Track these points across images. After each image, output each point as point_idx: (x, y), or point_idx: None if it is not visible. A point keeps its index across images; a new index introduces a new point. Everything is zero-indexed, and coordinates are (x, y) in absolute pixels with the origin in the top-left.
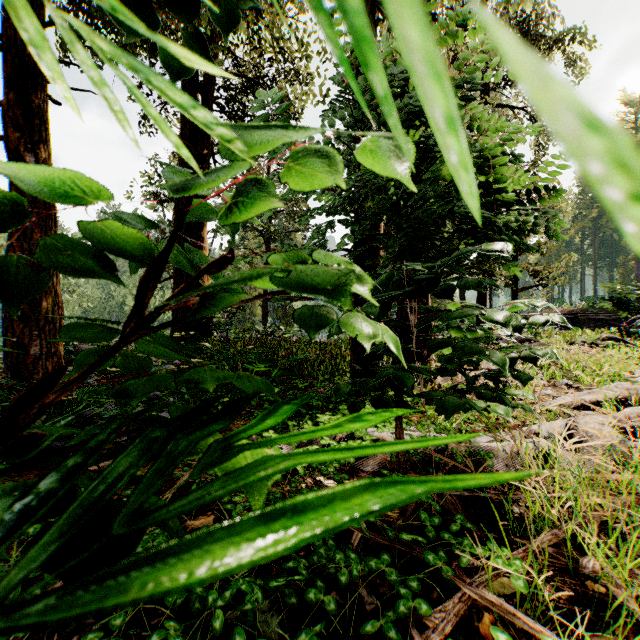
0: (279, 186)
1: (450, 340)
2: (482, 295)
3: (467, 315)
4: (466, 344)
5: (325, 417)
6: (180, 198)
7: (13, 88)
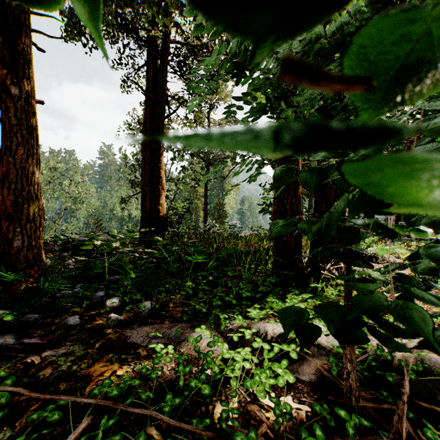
0: (215, 126)
1: None
2: None
3: None
4: None
5: (255, 311)
6: (145, 134)
7: (2, 34)
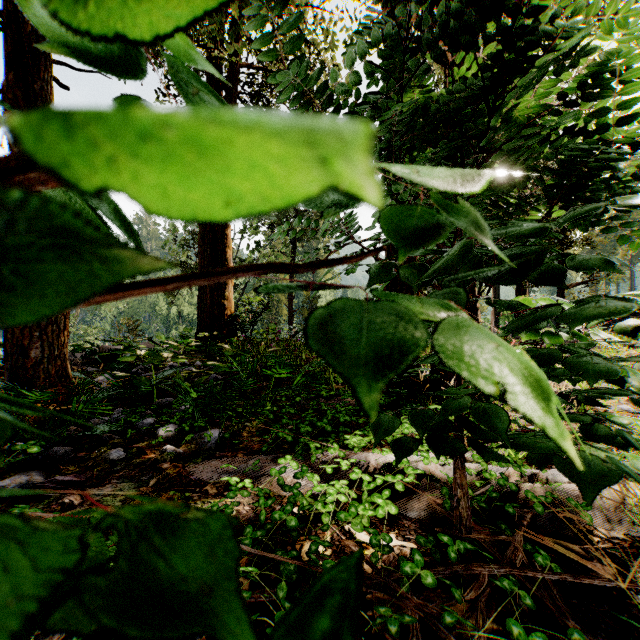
0: None
1: (555, 351)
2: (522, 293)
3: (616, 311)
4: (586, 358)
5: (355, 438)
6: None
7: (13, 68)
